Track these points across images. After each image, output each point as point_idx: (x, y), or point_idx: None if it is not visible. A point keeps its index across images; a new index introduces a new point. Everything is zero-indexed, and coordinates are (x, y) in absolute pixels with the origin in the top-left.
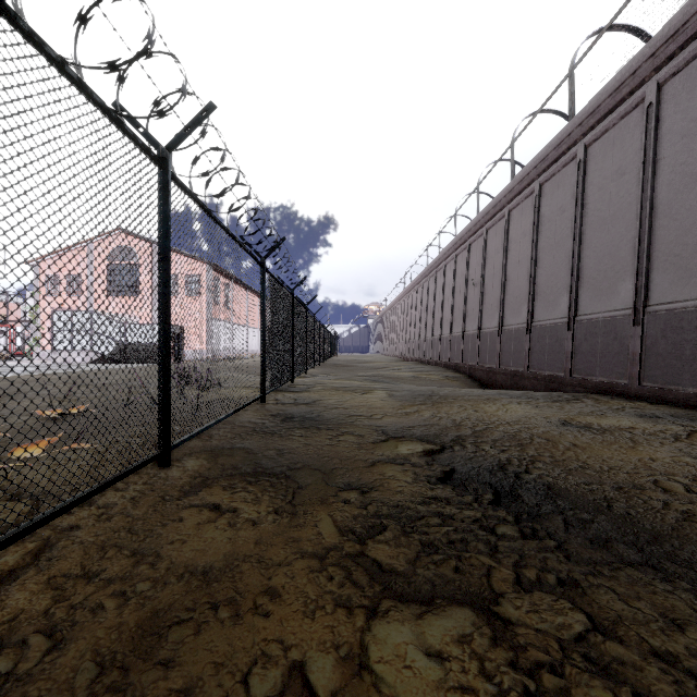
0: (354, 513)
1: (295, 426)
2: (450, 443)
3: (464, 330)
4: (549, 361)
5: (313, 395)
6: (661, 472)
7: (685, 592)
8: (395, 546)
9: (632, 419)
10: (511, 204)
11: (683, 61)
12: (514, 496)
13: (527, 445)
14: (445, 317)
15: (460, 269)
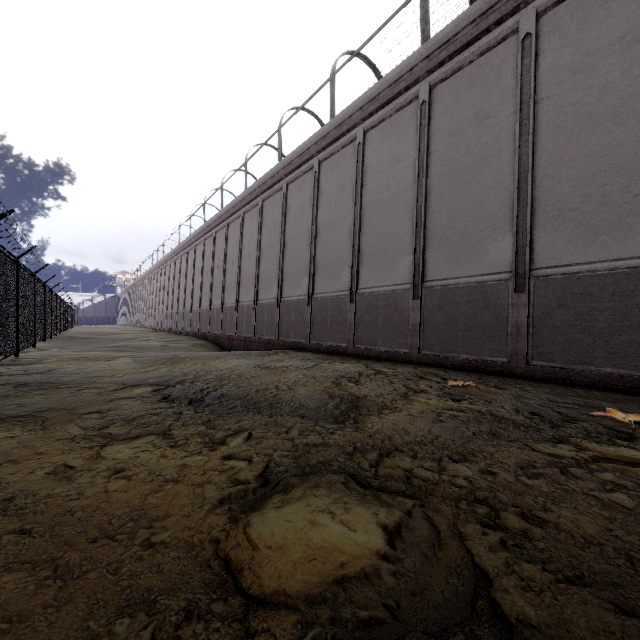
0: (95, 420)
1: (32, 388)
2: (174, 384)
3: (211, 304)
4: (267, 329)
5: (47, 366)
6: (283, 382)
7: (250, 414)
8: (121, 426)
9: (295, 361)
10: (245, 208)
11: (329, 154)
12: (201, 400)
13: (225, 379)
14: (196, 292)
15: (208, 252)
